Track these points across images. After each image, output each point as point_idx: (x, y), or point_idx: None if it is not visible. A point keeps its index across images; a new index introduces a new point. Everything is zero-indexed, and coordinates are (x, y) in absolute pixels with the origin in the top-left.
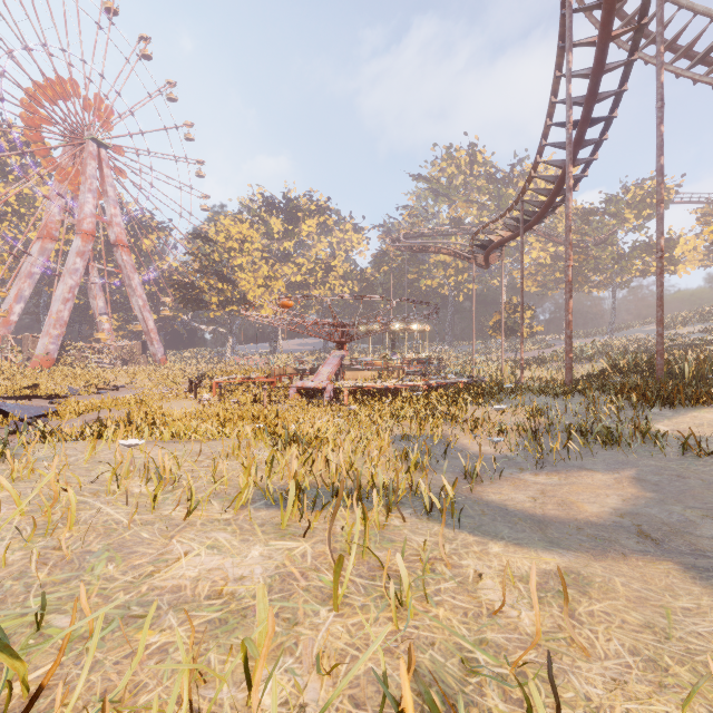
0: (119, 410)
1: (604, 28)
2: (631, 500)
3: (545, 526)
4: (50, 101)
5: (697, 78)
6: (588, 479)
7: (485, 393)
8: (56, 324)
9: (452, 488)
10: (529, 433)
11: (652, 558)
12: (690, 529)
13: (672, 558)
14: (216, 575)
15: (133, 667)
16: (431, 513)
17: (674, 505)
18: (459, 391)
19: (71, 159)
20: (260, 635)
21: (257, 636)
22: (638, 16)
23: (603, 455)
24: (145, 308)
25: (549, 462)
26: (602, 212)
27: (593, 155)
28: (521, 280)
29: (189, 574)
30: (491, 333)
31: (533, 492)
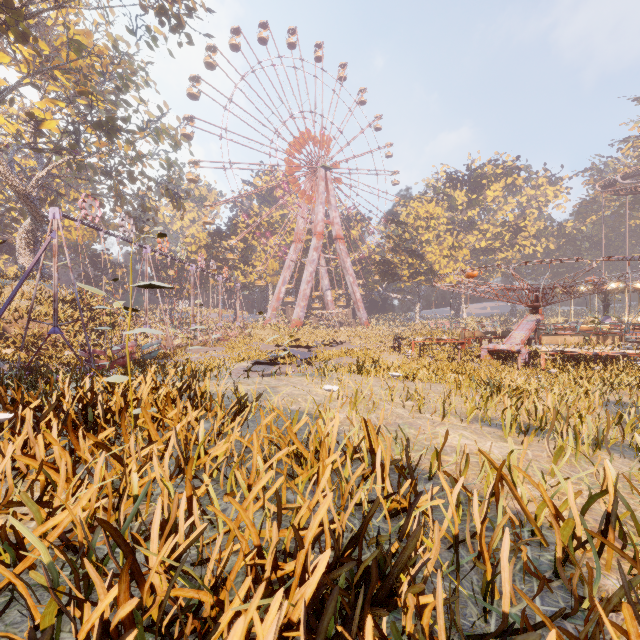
0: (352, 358)
1: None
2: None
3: None
4: (299, 150)
5: None
6: None
7: None
8: (303, 299)
9: None
10: None
11: None
12: None
13: None
14: (470, 447)
15: (455, 457)
16: None
17: None
18: None
19: (310, 184)
20: (515, 461)
21: (514, 461)
22: None
23: None
24: (354, 283)
25: None
26: None
27: None
28: None
29: (454, 443)
30: None
31: None
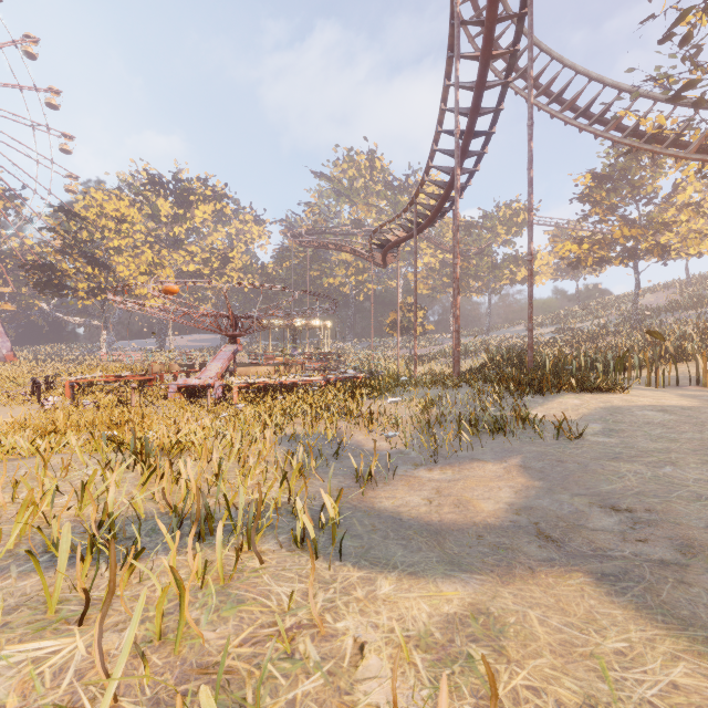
0: None
1: (486, 45)
2: (522, 492)
3: (443, 537)
4: None
5: (554, 113)
6: (480, 471)
7: (381, 387)
8: None
9: (337, 501)
10: (423, 426)
11: (561, 570)
12: (583, 521)
13: (579, 566)
14: None
15: None
16: (305, 543)
17: (562, 493)
18: (357, 385)
19: None
20: None
21: None
22: (513, 41)
23: (491, 443)
24: None
25: (443, 455)
26: (480, 226)
27: (475, 167)
28: (415, 278)
29: None
30: (389, 331)
31: (428, 492)
